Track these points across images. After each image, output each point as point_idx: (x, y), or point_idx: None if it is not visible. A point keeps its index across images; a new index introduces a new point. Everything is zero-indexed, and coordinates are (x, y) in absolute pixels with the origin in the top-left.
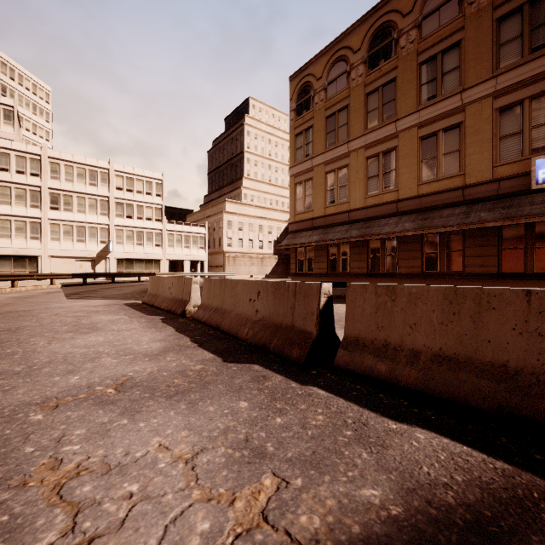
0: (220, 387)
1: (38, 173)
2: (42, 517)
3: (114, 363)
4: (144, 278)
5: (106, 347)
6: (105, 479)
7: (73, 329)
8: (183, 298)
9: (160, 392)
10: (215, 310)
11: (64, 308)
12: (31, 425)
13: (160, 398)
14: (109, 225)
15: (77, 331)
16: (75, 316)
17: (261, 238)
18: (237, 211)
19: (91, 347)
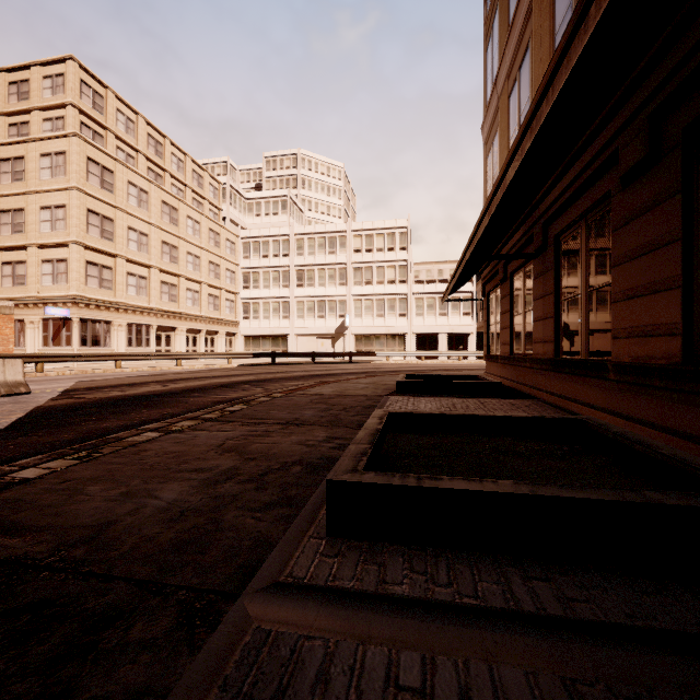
0: None
1: (288, 253)
2: None
3: None
4: (376, 358)
5: None
6: None
7: None
8: None
9: None
10: None
11: None
12: None
13: None
14: (347, 296)
15: None
16: None
17: None
18: None
19: None
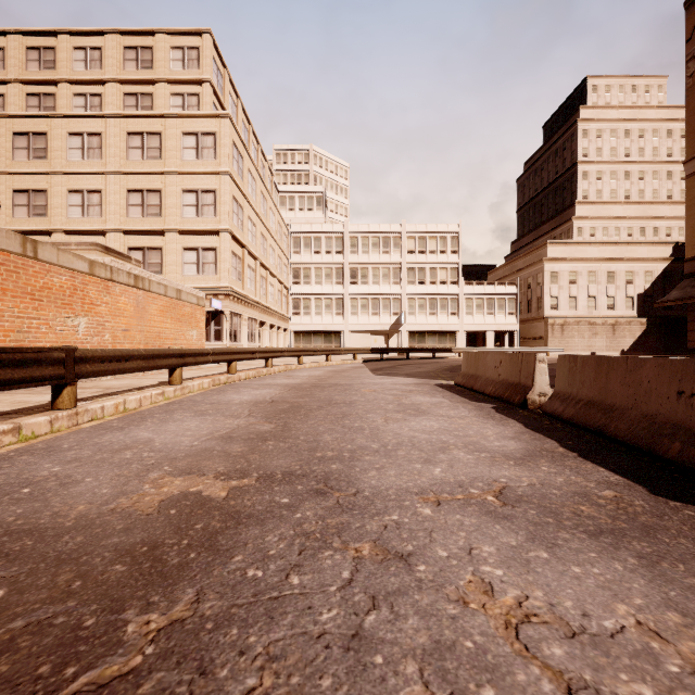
0: (684, 544)
1: (341, 250)
2: (517, 668)
3: (471, 459)
4: (437, 353)
5: (448, 436)
6: (576, 646)
7: (400, 409)
8: (520, 382)
9: (569, 522)
10: (586, 403)
11: (377, 385)
12: (425, 519)
13: (575, 531)
14: (401, 294)
15: (405, 412)
16: (392, 394)
17: (612, 293)
18: (566, 256)
19: (430, 433)
